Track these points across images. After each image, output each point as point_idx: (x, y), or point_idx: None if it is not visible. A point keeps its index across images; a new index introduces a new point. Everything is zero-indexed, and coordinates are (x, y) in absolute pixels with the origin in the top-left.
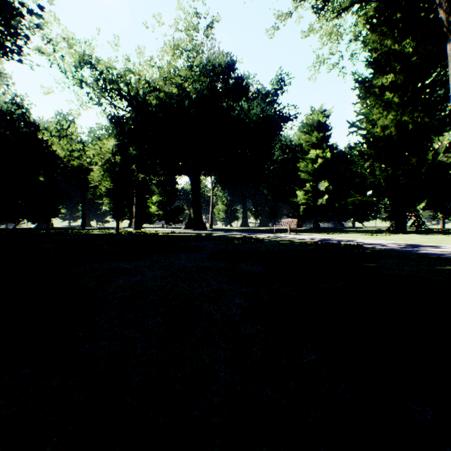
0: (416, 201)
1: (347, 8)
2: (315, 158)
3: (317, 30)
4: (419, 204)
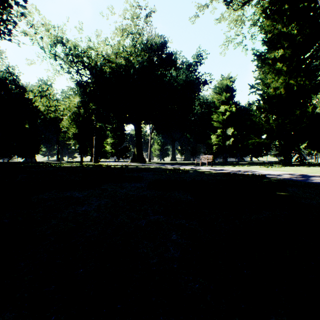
0: (300, 142)
1: (249, 1)
2: (224, 111)
3: (226, 18)
4: (302, 144)
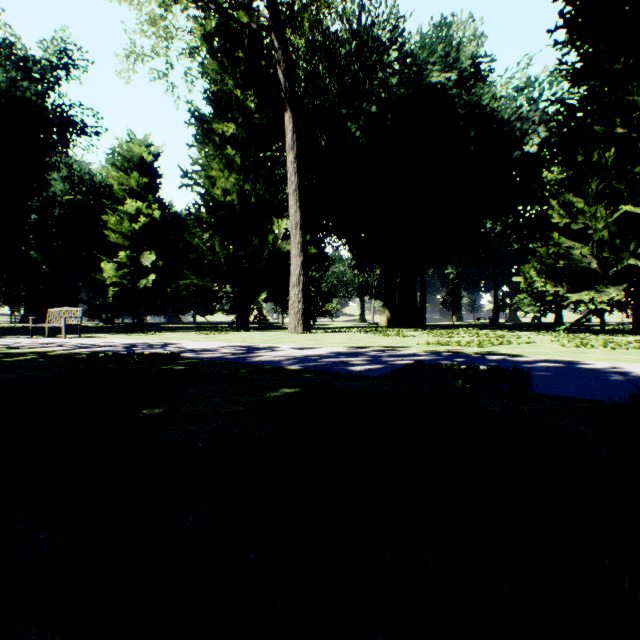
0: (259, 291)
1: None
2: (136, 213)
3: None
4: (262, 294)
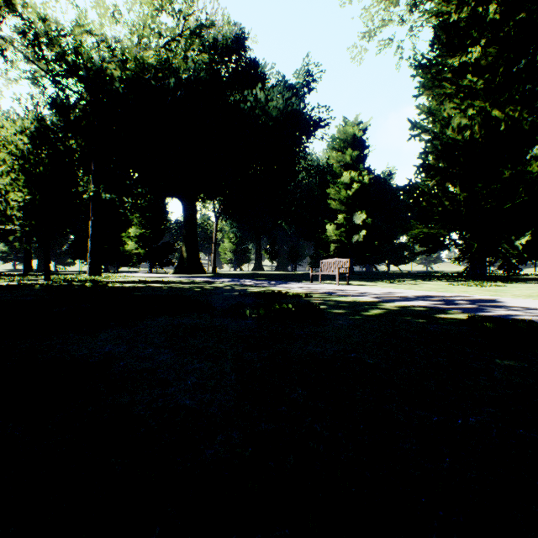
0: (512, 234)
1: None
2: (349, 182)
3: None
4: (518, 237)
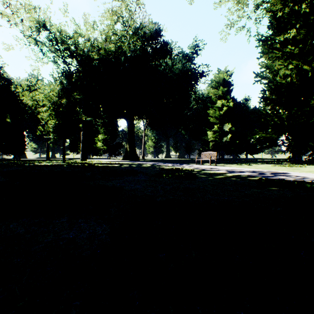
0: None
1: None
2: (221, 106)
3: None
4: None
